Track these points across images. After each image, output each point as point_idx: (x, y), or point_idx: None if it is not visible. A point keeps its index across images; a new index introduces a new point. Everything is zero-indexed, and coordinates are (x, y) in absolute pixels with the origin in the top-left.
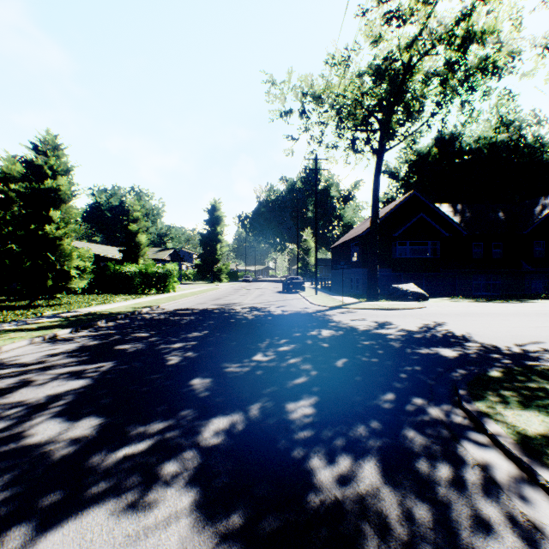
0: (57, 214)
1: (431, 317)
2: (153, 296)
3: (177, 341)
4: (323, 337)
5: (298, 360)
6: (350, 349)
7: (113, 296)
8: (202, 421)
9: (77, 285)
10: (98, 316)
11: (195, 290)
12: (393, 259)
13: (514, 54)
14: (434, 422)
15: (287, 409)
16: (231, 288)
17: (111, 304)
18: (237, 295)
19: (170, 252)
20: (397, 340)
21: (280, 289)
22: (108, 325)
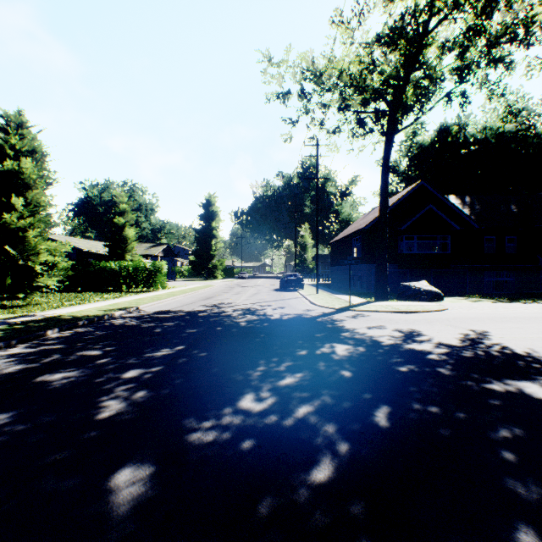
0: (19, 200)
1: (463, 324)
2: (137, 295)
3: (135, 366)
4: (340, 358)
5: (312, 411)
6: (386, 383)
7: (94, 294)
8: None
9: (45, 283)
10: (53, 323)
11: (186, 287)
12: (399, 254)
13: None
14: None
15: None
16: (225, 285)
17: (82, 306)
18: (230, 293)
19: (162, 248)
20: (445, 363)
21: (277, 286)
22: (59, 336)
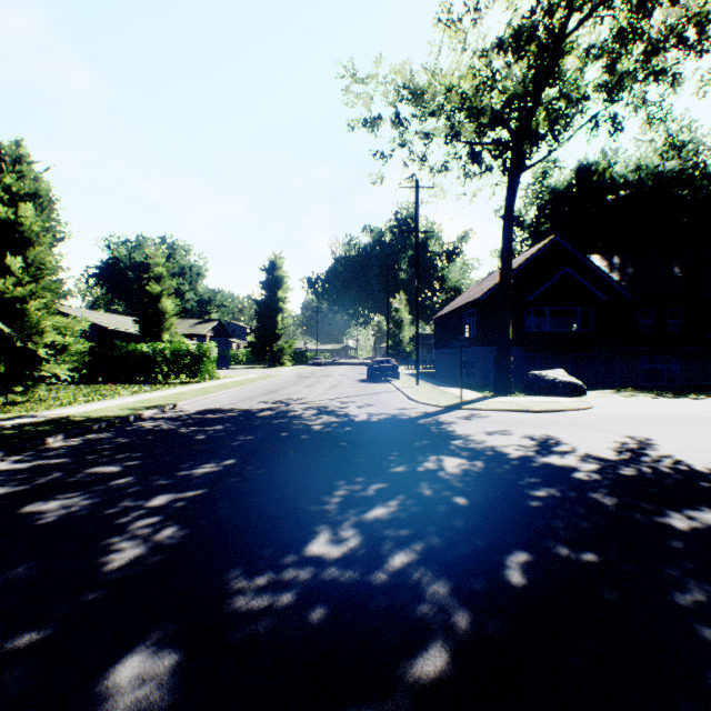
0: (16, 261)
1: (617, 428)
2: (177, 387)
3: (163, 489)
4: (451, 477)
5: (414, 559)
6: (518, 515)
7: (120, 387)
8: None
9: (51, 372)
10: (58, 427)
11: (243, 378)
12: (525, 334)
13: None
14: None
15: None
16: (294, 375)
17: (101, 402)
18: (301, 386)
19: (212, 325)
20: (598, 485)
21: (363, 376)
22: (64, 445)
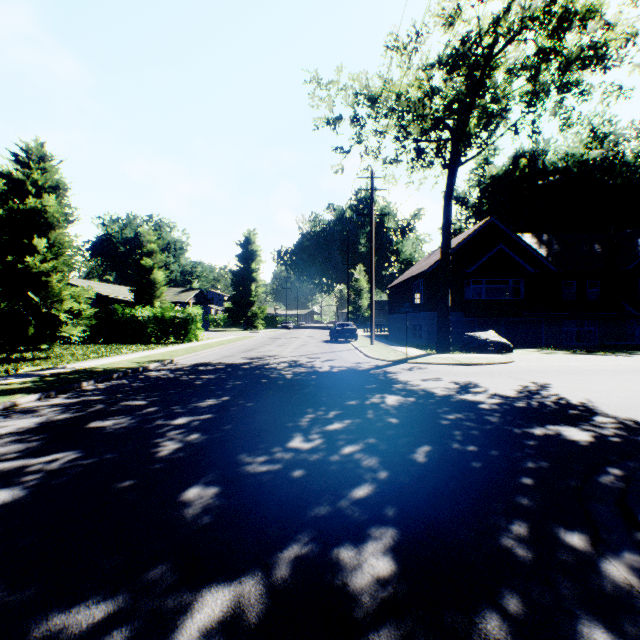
0: (42, 242)
1: (526, 376)
2: (169, 346)
3: (183, 414)
4: (389, 407)
5: (357, 449)
6: (431, 428)
7: (120, 346)
8: (183, 599)
9: (69, 333)
10: (86, 375)
11: (223, 339)
12: (465, 301)
13: (629, 35)
14: (631, 603)
15: (345, 564)
16: (267, 336)
17: (111, 358)
18: (273, 345)
19: (194, 293)
20: (494, 411)
21: (326, 338)
22: (96, 388)
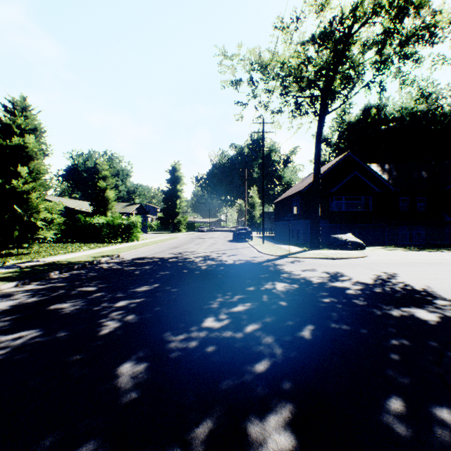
0: (24, 169)
1: (378, 267)
2: (117, 245)
3: (123, 298)
4: (279, 292)
5: (257, 328)
6: (312, 310)
7: (82, 245)
8: None
9: (44, 235)
10: (54, 267)
11: (156, 239)
12: (330, 212)
13: None
14: None
15: (252, 440)
16: (188, 237)
17: (74, 253)
18: (192, 244)
19: (136, 206)
20: (359, 296)
21: (230, 238)
22: (60, 276)
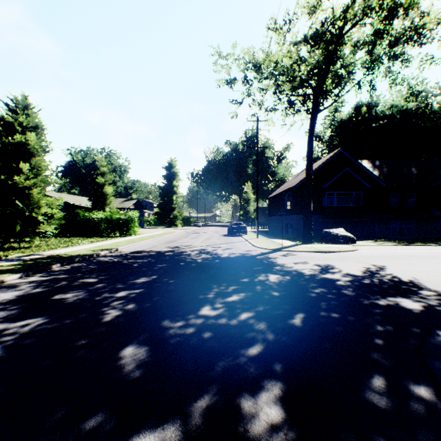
0: (26, 166)
1: (367, 260)
2: (115, 239)
3: (123, 289)
4: (272, 283)
5: (250, 316)
6: (303, 299)
7: (81, 239)
8: None
9: (45, 229)
10: (56, 260)
11: (153, 233)
12: (322, 207)
13: (439, 20)
14: None
15: (245, 413)
16: (184, 232)
17: (74, 247)
18: (188, 238)
19: (134, 202)
20: (348, 287)
21: (225, 233)
22: (62, 269)
